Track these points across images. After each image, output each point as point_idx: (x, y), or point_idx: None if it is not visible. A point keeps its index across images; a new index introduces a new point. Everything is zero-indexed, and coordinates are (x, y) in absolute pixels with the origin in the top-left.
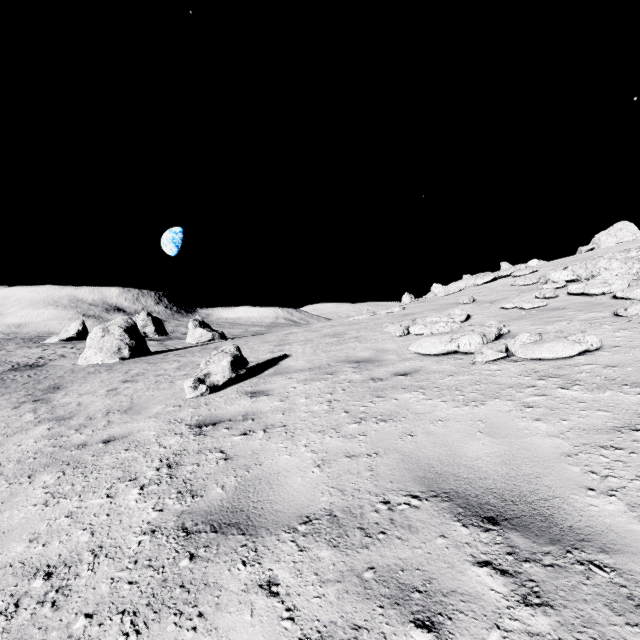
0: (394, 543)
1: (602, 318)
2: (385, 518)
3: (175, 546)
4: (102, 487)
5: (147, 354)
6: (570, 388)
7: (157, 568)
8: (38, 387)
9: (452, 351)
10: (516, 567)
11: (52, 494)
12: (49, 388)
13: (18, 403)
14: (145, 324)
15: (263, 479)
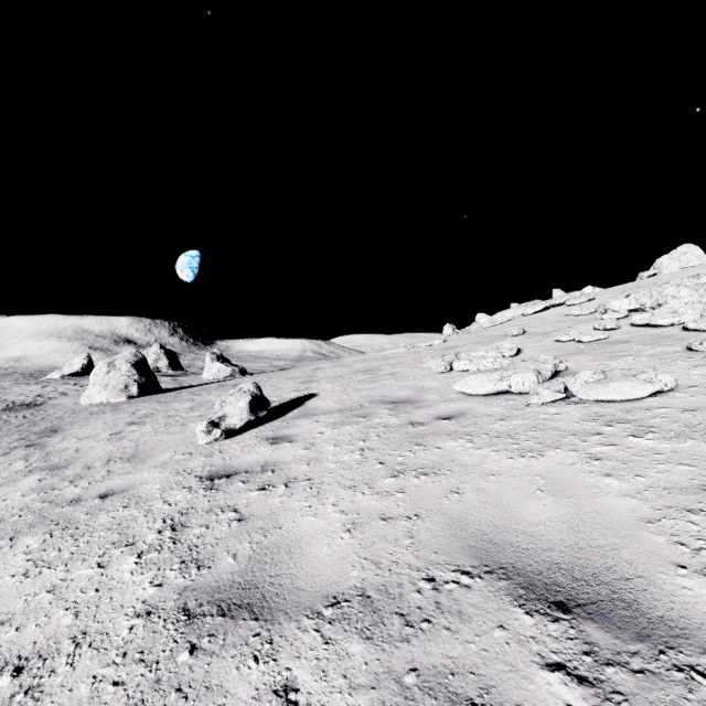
0: (441, 635)
1: (673, 353)
2: (429, 601)
3: (173, 634)
4: (93, 554)
5: (158, 392)
6: (643, 436)
7: (150, 664)
8: (33, 430)
9: (502, 391)
10: (597, 673)
11: (35, 562)
12: (45, 431)
13: (9, 449)
14: (158, 358)
15: (283, 546)
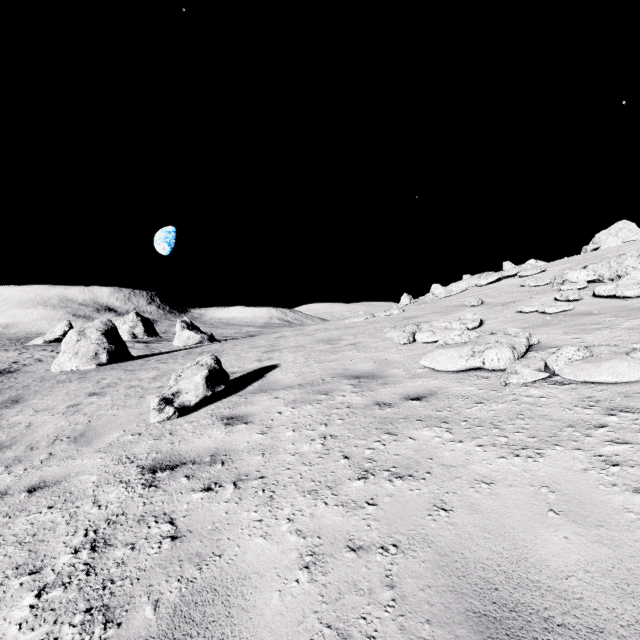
0: None
1: None
2: None
3: None
4: None
5: (128, 359)
6: None
7: None
8: None
9: (475, 367)
10: None
11: None
12: (7, 401)
13: None
14: (134, 325)
15: (219, 591)
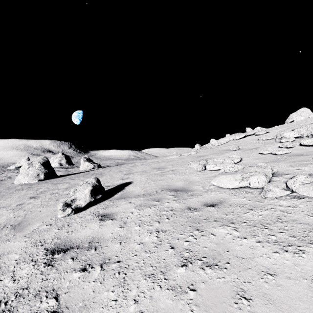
0: None
1: None
2: None
3: None
4: None
5: (55, 177)
6: None
7: None
8: None
9: (244, 186)
10: None
11: None
12: None
13: None
14: (61, 159)
15: None
